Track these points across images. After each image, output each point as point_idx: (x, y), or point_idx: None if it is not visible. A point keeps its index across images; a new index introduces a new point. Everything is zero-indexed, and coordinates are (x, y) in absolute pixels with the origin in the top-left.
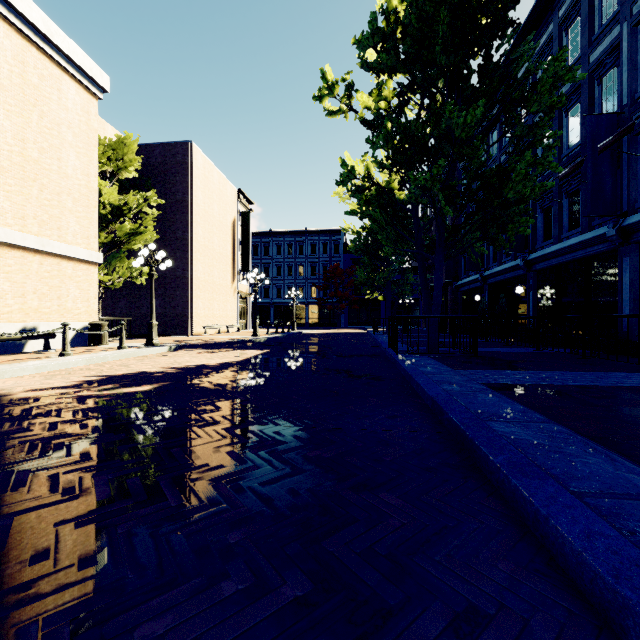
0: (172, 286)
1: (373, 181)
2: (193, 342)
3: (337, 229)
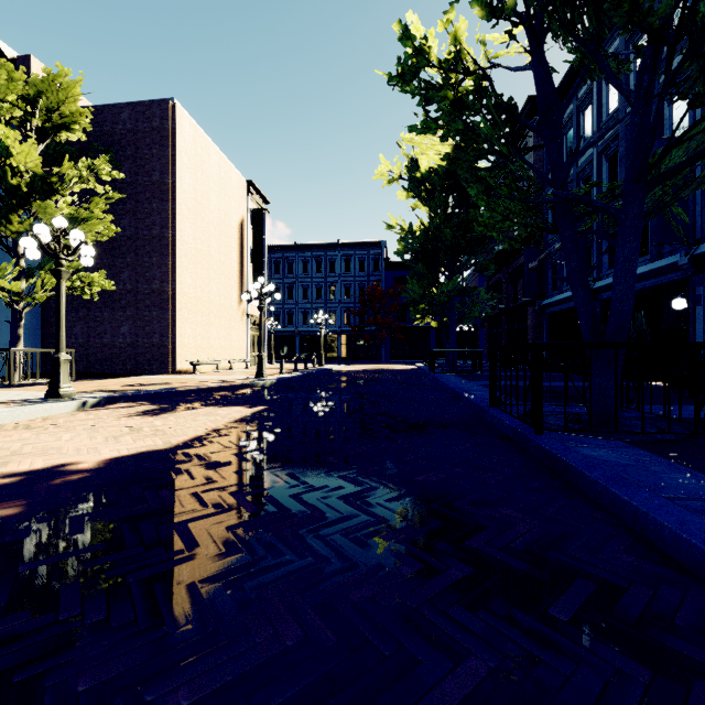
0: (146, 304)
1: (466, 68)
2: (149, 388)
3: (376, 241)
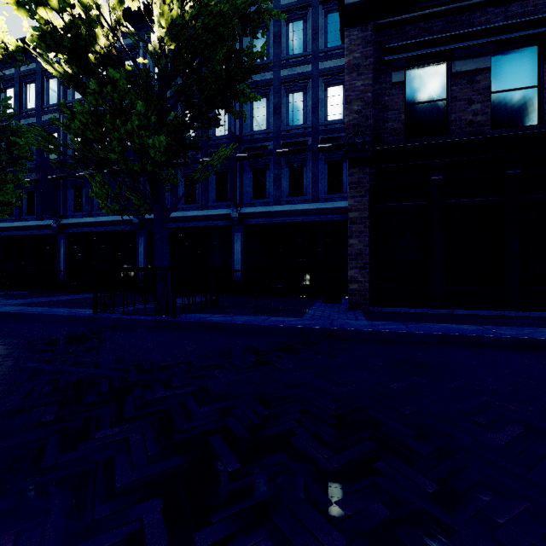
0: None
1: None
2: None
3: None
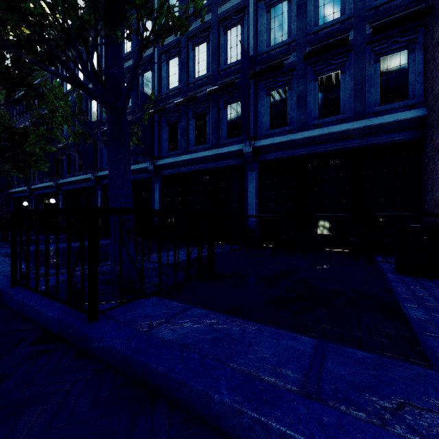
0: None
1: None
2: None
3: None
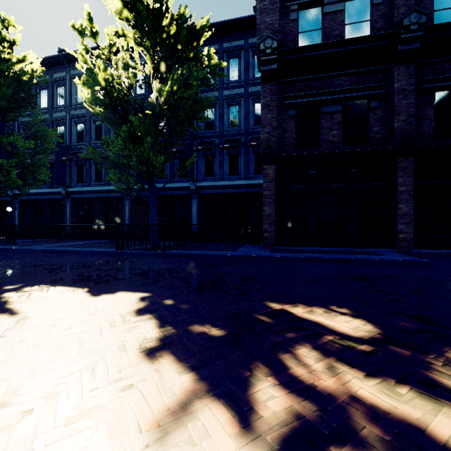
0: None
1: None
2: None
3: None
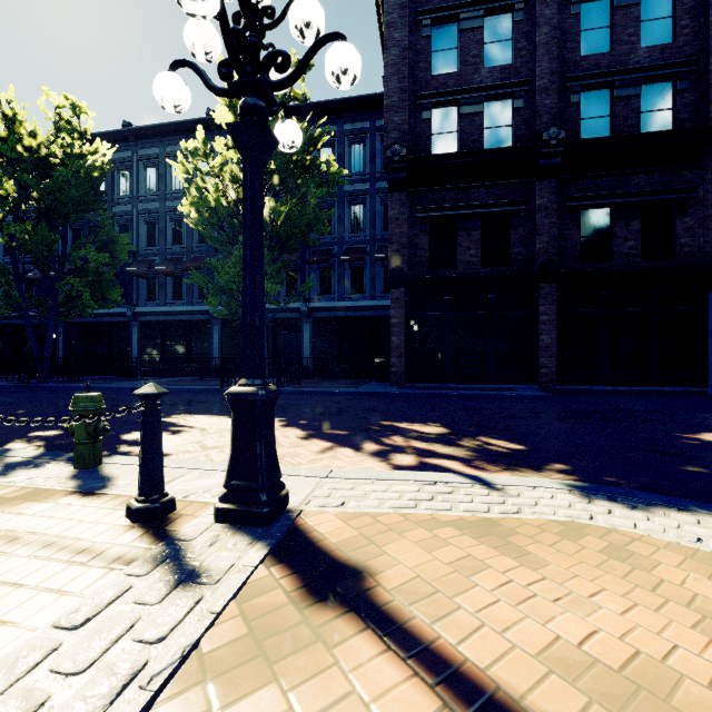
0: None
1: None
2: None
3: None
